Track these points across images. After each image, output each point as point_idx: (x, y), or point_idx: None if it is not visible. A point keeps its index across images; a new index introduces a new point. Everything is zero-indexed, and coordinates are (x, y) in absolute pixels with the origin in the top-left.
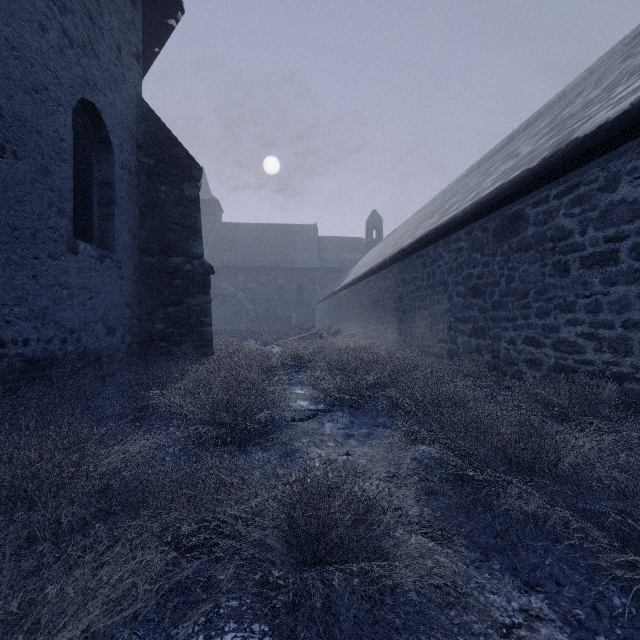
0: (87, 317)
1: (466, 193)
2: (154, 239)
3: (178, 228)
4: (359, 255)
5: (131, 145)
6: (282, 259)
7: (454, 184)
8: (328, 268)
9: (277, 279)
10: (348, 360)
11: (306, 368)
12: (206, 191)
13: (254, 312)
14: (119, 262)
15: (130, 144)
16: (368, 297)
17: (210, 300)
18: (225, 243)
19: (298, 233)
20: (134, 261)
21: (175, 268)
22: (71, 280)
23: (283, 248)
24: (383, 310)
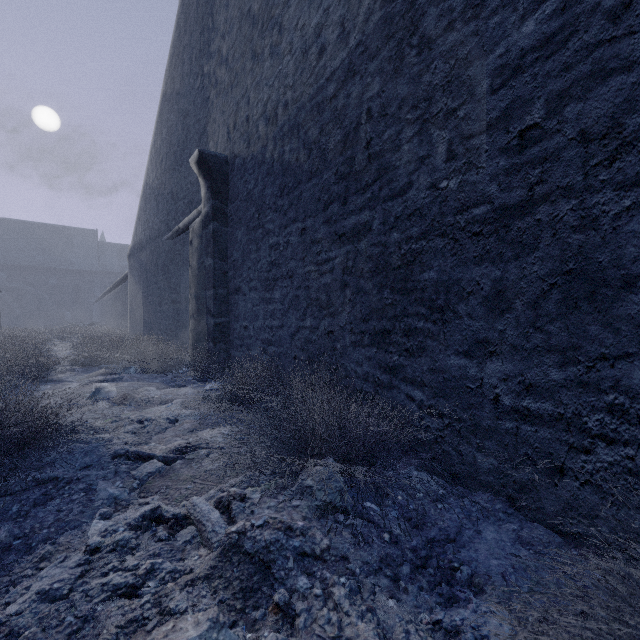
0: None
1: None
2: None
3: None
4: None
5: None
6: (56, 260)
7: None
8: (108, 272)
9: (49, 279)
10: (71, 329)
11: None
12: None
13: (20, 310)
14: None
15: None
16: (110, 303)
17: None
18: None
19: (76, 236)
20: None
21: None
22: None
23: (57, 249)
24: (113, 311)
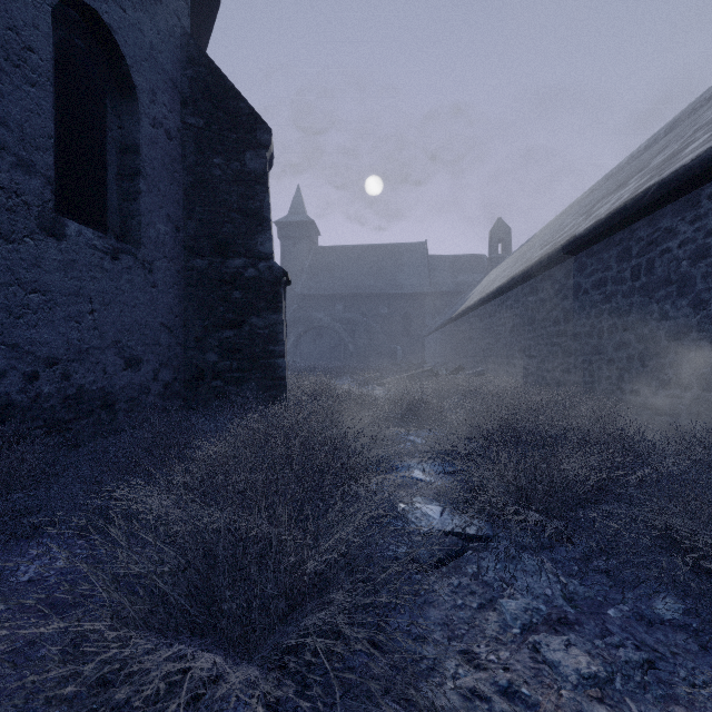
0: (84, 340)
1: (710, 123)
2: (205, 233)
3: (237, 217)
4: (479, 276)
5: (171, 98)
6: (385, 284)
7: (625, 164)
8: (440, 293)
9: (380, 307)
10: (507, 418)
11: (423, 423)
12: (302, 212)
13: (353, 346)
14: (149, 262)
15: (169, 96)
16: (505, 320)
17: (282, 320)
18: (322, 269)
19: (404, 253)
20: (176, 264)
21: (233, 274)
22: (49, 279)
23: (387, 271)
24: (533, 337)
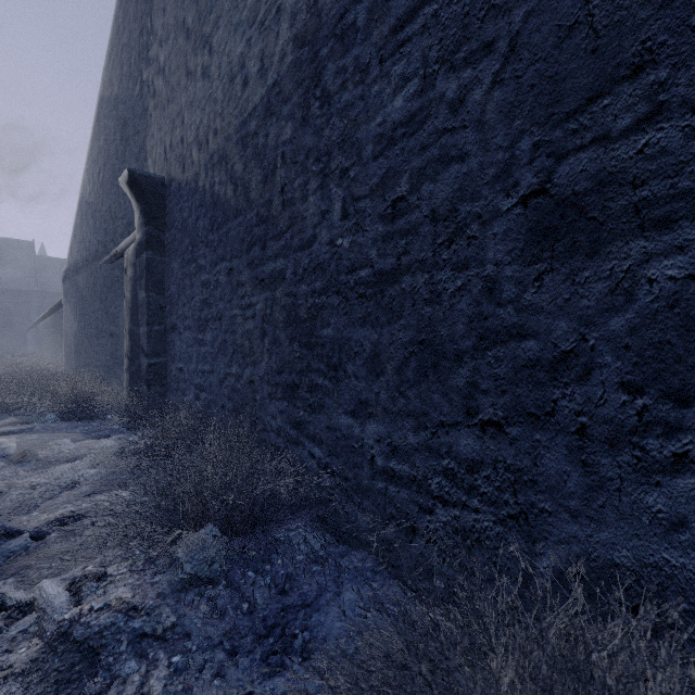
0: None
1: None
2: None
3: None
4: None
5: None
6: None
7: None
8: (48, 292)
9: None
10: None
11: None
12: None
13: None
14: None
15: None
16: (47, 331)
17: None
18: None
19: (5, 248)
20: None
21: None
22: None
23: None
24: (50, 340)
